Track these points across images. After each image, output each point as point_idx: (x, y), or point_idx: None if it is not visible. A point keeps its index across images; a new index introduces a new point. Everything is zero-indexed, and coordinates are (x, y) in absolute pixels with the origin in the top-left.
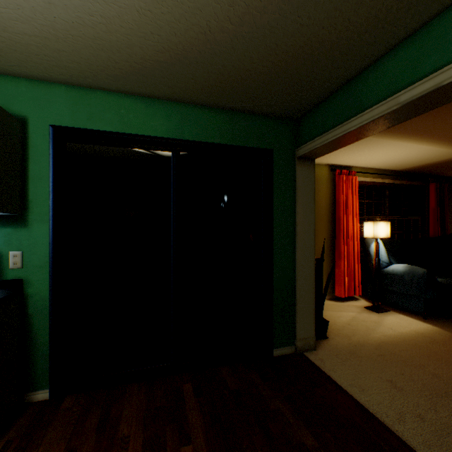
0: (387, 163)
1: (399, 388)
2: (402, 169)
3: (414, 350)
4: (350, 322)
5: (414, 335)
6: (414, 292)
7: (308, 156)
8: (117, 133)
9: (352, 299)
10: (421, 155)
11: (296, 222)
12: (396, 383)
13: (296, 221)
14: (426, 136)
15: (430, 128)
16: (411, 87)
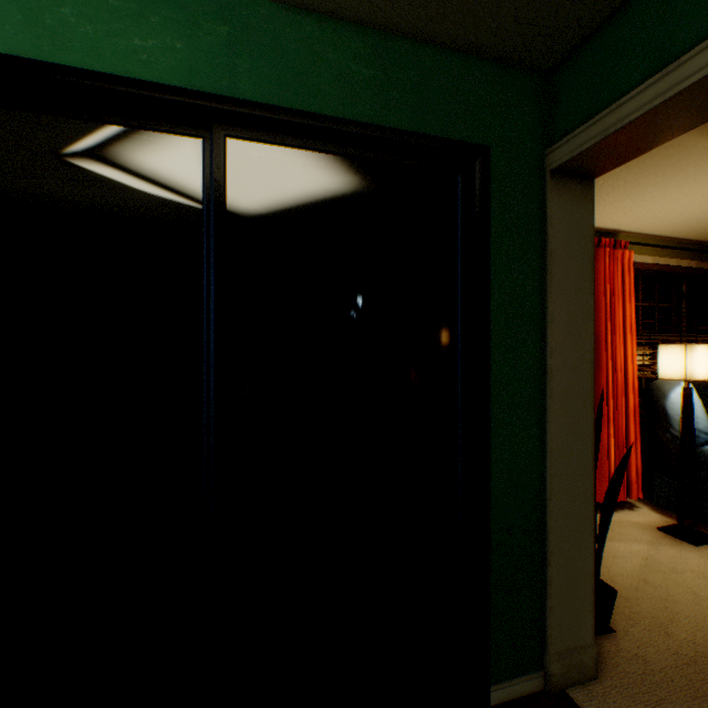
0: (697, 222)
1: None
2: None
3: None
4: (646, 574)
5: None
6: None
7: (584, 165)
8: (18, 58)
9: (622, 504)
10: None
11: (549, 343)
12: None
13: (547, 341)
14: None
15: None
16: None
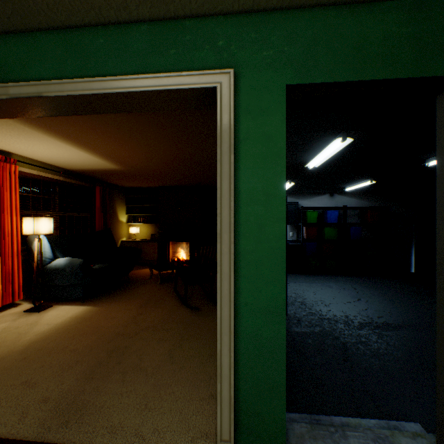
0: (55, 160)
1: (34, 384)
2: (73, 169)
3: (64, 336)
4: None
5: (70, 320)
6: (75, 281)
7: None
8: None
9: (13, 306)
10: (84, 160)
11: None
12: (32, 380)
13: None
14: (80, 144)
15: (81, 138)
16: (20, 84)
